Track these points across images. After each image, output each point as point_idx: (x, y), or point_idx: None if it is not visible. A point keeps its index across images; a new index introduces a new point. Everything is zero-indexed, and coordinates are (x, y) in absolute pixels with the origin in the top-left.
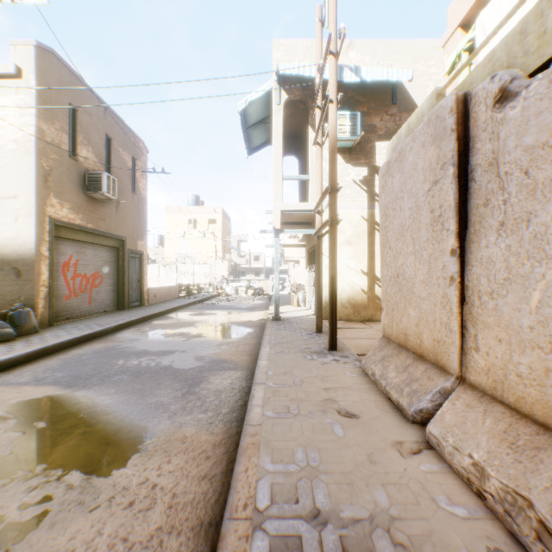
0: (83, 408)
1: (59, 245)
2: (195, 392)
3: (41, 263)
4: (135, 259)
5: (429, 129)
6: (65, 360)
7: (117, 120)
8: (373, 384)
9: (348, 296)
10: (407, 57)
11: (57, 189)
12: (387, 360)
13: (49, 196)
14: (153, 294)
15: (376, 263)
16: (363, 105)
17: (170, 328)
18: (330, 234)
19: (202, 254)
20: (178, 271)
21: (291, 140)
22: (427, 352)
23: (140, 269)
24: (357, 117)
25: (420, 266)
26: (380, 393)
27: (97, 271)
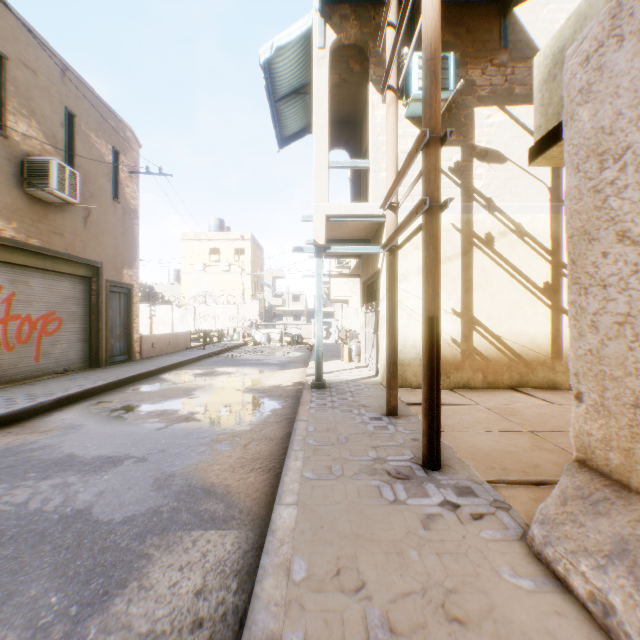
0: None
1: None
2: None
3: None
4: (120, 294)
5: None
6: None
7: (87, 91)
8: None
9: None
10: None
11: None
12: None
13: None
14: (149, 344)
15: (475, 298)
16: (455, 51)
17: (150, 400)
18: (428, 229)
19: (226, 292)
20: (197, 313)
21: (341, 127)
22: None
23: (128, 309)
24: (449, 62)
25: None
26: None
27: (53, 311)
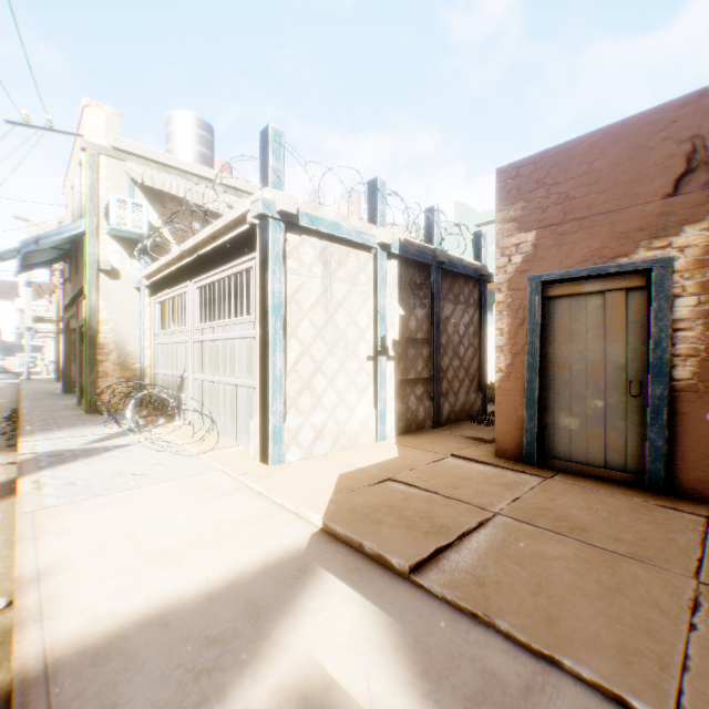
0: None
1: None
2: None
3: None
4: None
5: None
6: None
7: None
8: None
9: None
10: None
11: None
12: None
13: None
14: None
15: None
16: None
17: None
18: (59, 338)
19: None
20: None
21: None
22: None
23: None
24: None
25: None
26: None
27: None
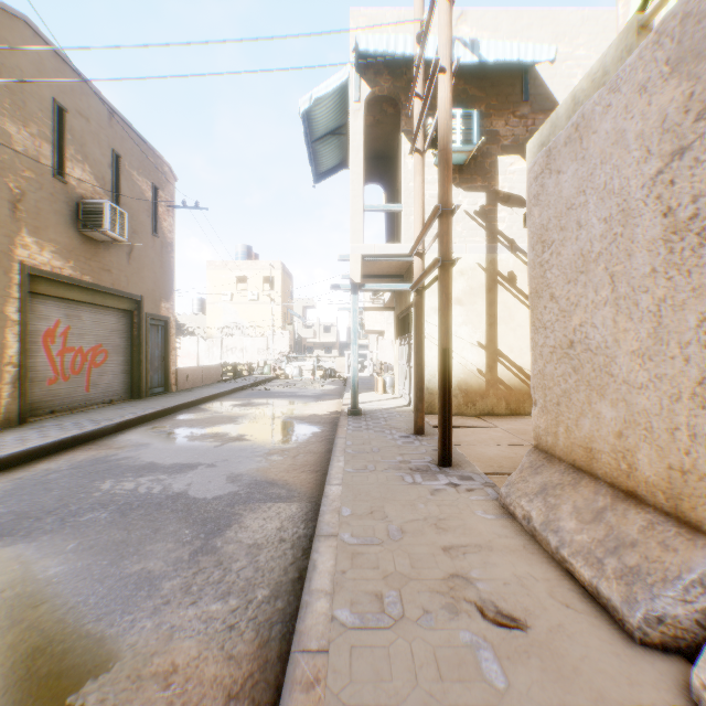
0: (1, 586)
1: (38, 305)
2: (214, 549)
3: (6, 331)
4: (158, 327)
5: (661, 51)
6: (20, 482)
7: (130, 131)
8: (529, 536)
9: (458, 379)
10: (544, 33)
11: (33, 222)
12: (553, 493)
13: (20, 232)
14: (183, 376)
15: (499, 331)
16: (480, 103)
17: (200, 425)
18: (441, 281)
19: (255, 324)
20: (224, 345)
21: (375, 162)
22: (648, 488)
23: (164, 342)
24: (473, 118)
25: (630, 325)
26: (549, 559)
27: (100, 343)
